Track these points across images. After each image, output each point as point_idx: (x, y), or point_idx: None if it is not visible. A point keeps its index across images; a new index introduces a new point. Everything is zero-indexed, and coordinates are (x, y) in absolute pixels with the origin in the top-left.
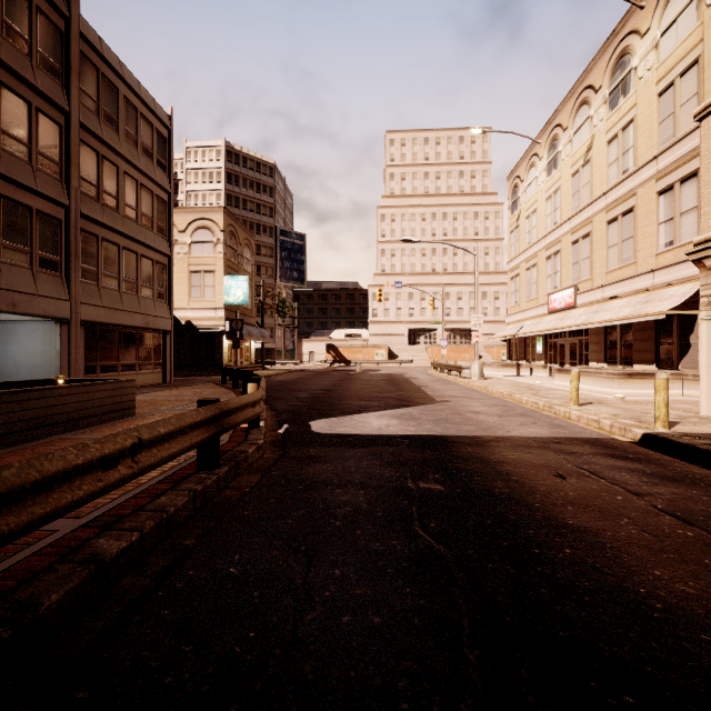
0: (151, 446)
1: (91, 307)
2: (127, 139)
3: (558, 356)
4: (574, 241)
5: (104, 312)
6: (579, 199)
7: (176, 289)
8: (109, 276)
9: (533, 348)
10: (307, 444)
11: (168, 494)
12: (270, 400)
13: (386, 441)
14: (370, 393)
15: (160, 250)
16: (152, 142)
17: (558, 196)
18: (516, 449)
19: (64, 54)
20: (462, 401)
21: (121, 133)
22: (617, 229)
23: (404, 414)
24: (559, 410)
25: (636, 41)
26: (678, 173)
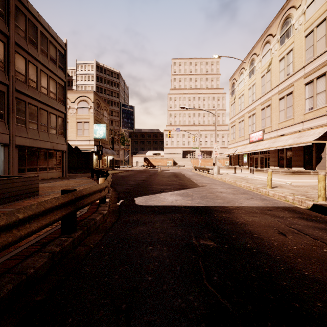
0: (11, 228)
1: (22, 138)
2: (42, 53)
3: (254, 163)
4: (262, 108)
5: (29, 141)
6: (265, 88)
7: (69, 130)
8: (32, 122)
9: (242, 159)
10: (132, 213)
11: (33, 256)
12: (115, 186)
13: (176, 210)
14: (165, 182)
15: (60, 110)
16: (56, 56)
17: (254, 87)
18: (249, 214)
19: (6, 6)
20: (212, 186)
21: (39, 50)
22: (284, 102)
23: (184, 193)
24: (262, 190)
25: (293, 11)
26: (315, 74)
